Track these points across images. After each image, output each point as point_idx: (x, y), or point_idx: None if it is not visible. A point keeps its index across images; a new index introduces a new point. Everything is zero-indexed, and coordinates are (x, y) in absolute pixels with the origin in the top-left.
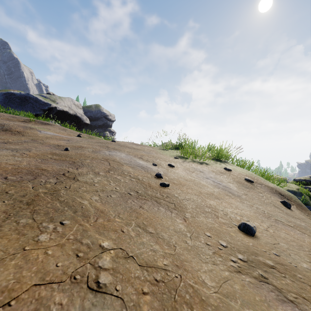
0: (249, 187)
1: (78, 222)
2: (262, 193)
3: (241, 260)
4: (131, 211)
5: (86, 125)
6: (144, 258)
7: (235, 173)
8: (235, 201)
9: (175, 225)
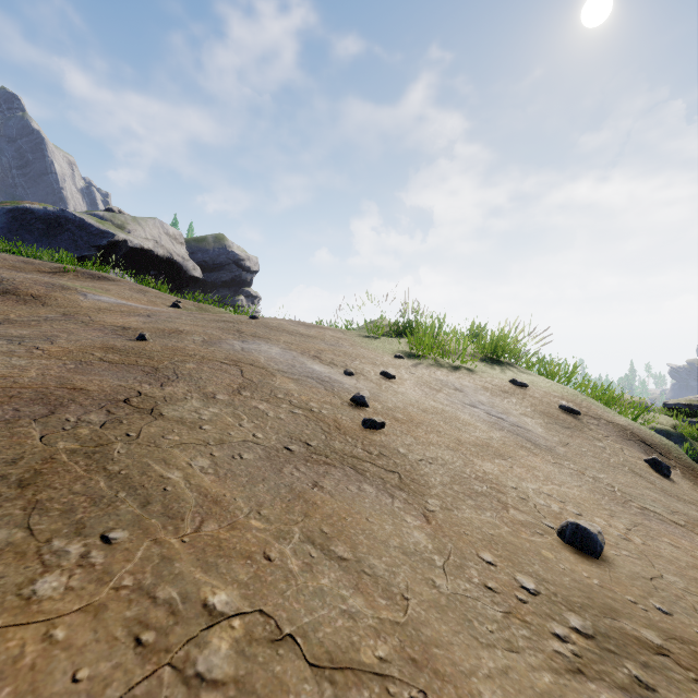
0: (571, 426)
1: (151, 533)
2: (601, 439)
3: (578, 632)
4: (291, 496)
5: (193, 281)
6: (323, 639)
7: (536, 392)
8: (543, 462)
9: (403, 535)
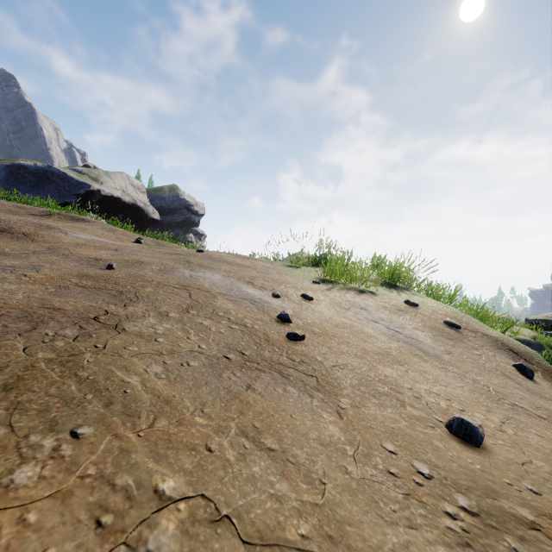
0: (454, 337)
1: (112, 429)
2: (478, 348)
3: (465, 511)
4: (229, 397)
5: (153, 222)
6: (254, 520)
7: (426, 310)
8: (432, 367)
9: (320, 428)
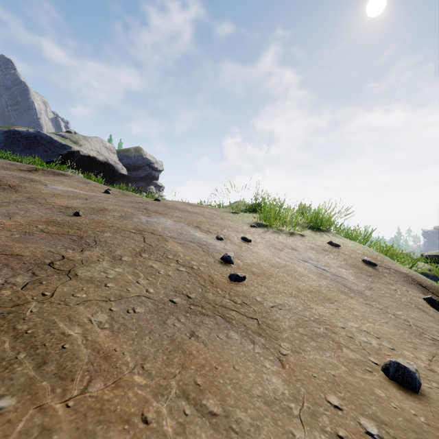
0: (372, 274)
1: (38, 398)
2: (393, 284)
3: None
4: (172, 347)
5: (122, 177)
6: None
7: (346, 250)
8: (358, 303)
9: (263, 382)
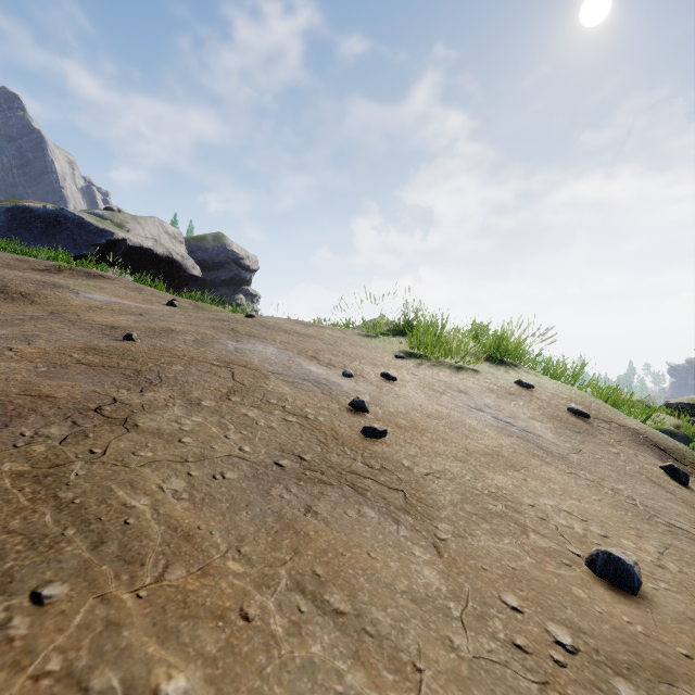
0: (582, 430)
1: (98, 586)
2: (614, 445)
3: None
4: (279, 526)
5: (193, 280)
6: None
7: (543, 394)
8: (558, 472)
9: (411, 574)
